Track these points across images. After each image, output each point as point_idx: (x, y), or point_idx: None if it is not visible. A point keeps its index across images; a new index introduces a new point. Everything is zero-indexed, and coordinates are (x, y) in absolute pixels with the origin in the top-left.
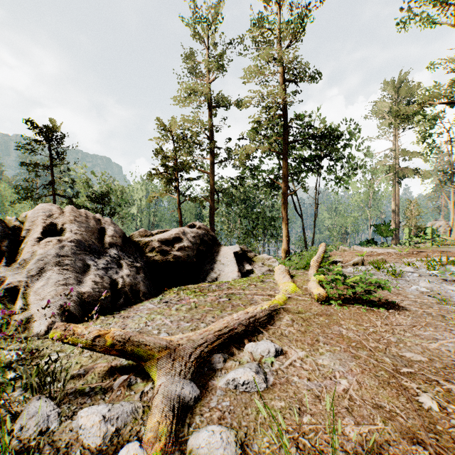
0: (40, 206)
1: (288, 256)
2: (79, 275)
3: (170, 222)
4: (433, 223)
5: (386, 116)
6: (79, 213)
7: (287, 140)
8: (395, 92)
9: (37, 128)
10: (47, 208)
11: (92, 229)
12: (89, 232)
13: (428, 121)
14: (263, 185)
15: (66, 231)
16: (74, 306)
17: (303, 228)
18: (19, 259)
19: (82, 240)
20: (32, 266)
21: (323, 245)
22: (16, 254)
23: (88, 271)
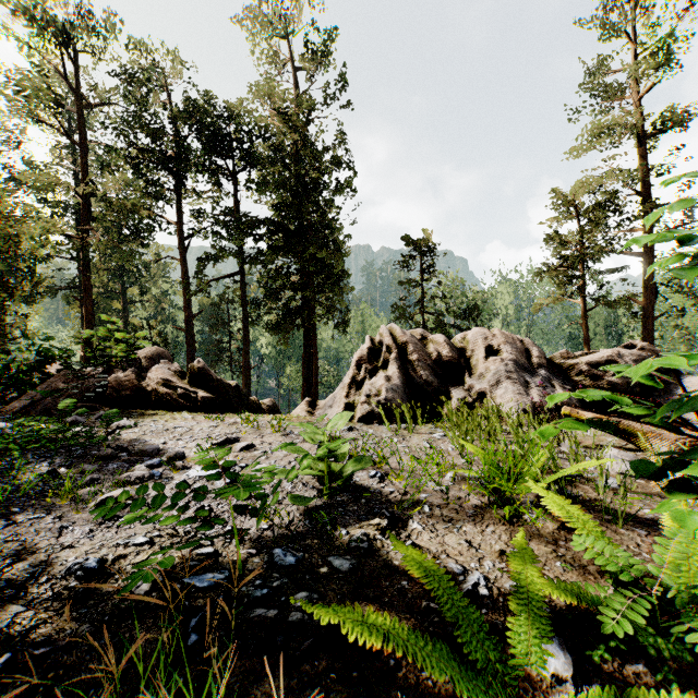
0: (475, 330)
1: None
2: (525, 389)
3: (554, 340)
4: None
5: None
6: (506, 335)
7: None
8: None
9: (407, 244)
10: (481, 332)
11: (520, 350)
12: (519, 353)
13: None
14: None
15: (502, 351)
16: (531, 411)
17: None
18: (477, 373)
19: (516, 360)
20: (490, 378)
21: None
22: (469, 369)
23: (529, 387)
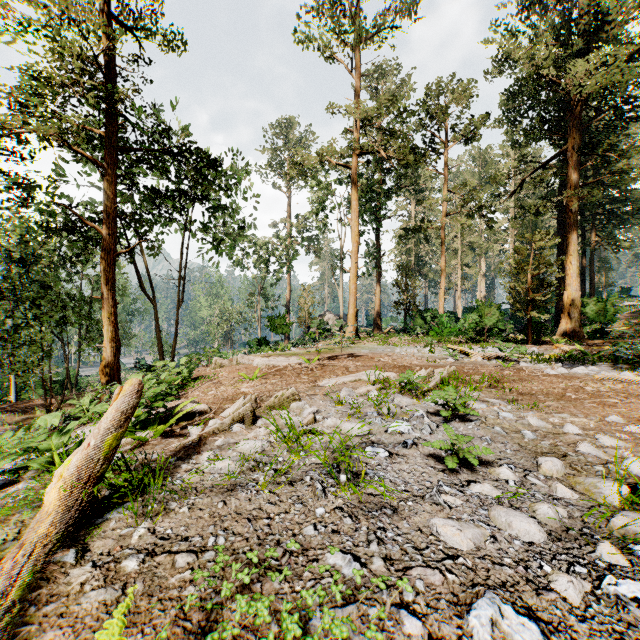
0: None
1: (117, 380)
2: None
3: None
4: (324, 315)
5: (278, 176)
6: None
7: (113, 138)
8: (288, 148)
9: None
10: None
11: None
12: None
13: (323, 188)
14: (57, 228)
15: None
16: None
17: (157, 322)
18: None
19: None
20: None
21: (132, 388)
22: None
23: None
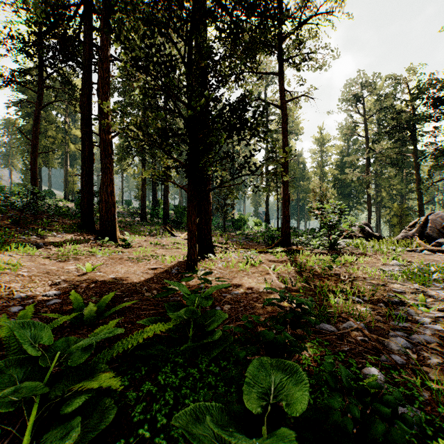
0: None
1: None
2: None
3: None
4: None
5: None
6: None
7: None
8: None
9: None
10: None
11: None
12: None
13: None
14: None
15: None
16: None
17: None
18: None
19: None
20: None
21: None
22: None
23: None
